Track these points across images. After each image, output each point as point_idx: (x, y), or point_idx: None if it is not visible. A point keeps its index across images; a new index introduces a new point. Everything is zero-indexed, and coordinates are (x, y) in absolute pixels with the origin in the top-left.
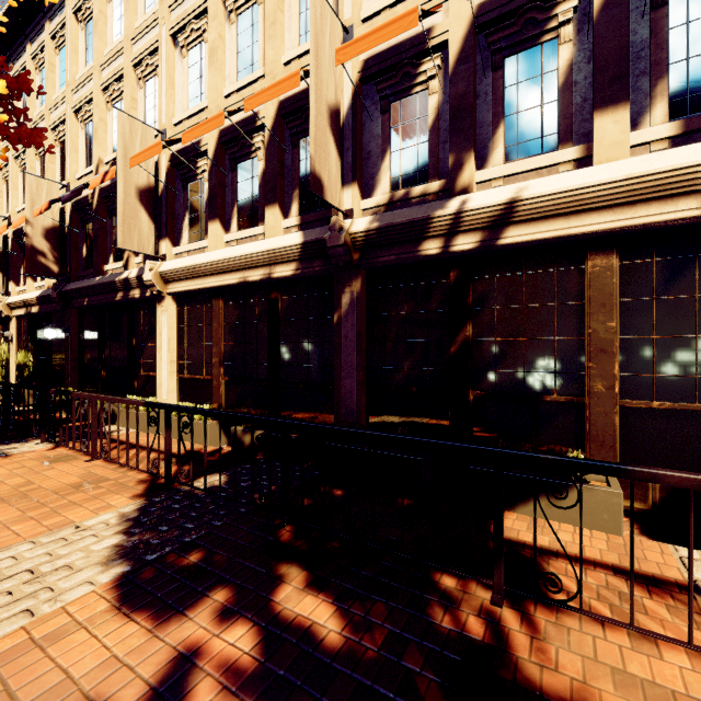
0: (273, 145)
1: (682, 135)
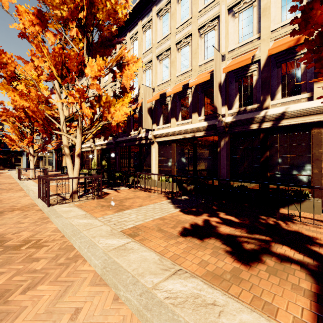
0: (195, 93)
1: None
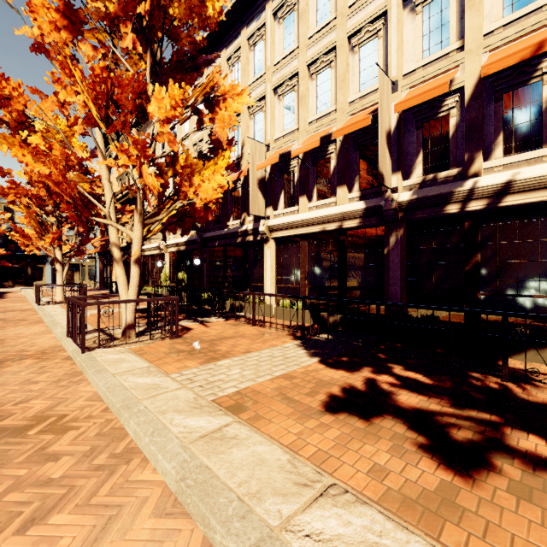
0: (343, 151)
1: None
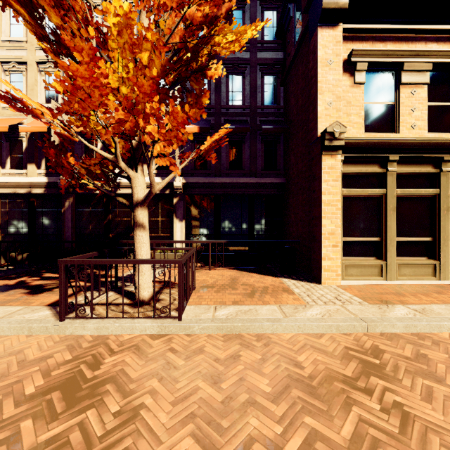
0: (32, 139)
1: (158, 173)
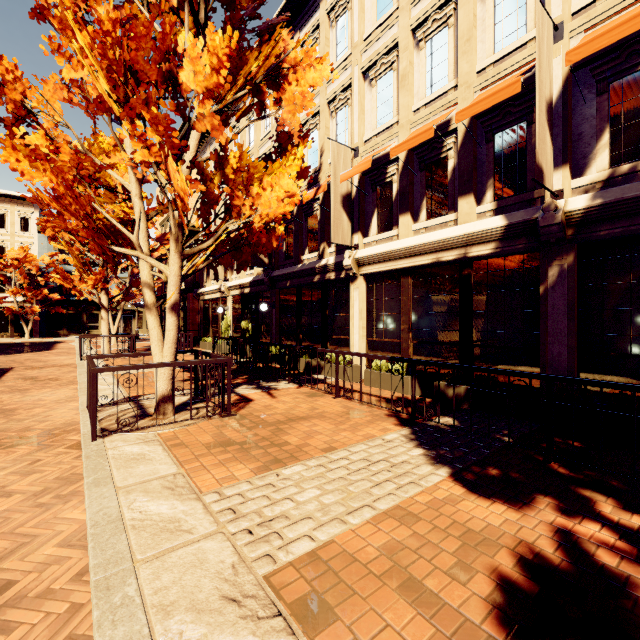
0: (467, 144)
1: None
